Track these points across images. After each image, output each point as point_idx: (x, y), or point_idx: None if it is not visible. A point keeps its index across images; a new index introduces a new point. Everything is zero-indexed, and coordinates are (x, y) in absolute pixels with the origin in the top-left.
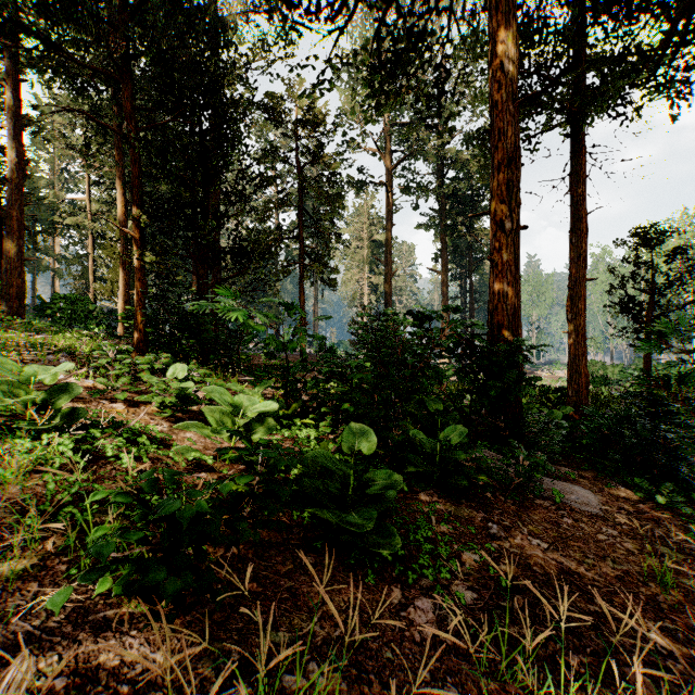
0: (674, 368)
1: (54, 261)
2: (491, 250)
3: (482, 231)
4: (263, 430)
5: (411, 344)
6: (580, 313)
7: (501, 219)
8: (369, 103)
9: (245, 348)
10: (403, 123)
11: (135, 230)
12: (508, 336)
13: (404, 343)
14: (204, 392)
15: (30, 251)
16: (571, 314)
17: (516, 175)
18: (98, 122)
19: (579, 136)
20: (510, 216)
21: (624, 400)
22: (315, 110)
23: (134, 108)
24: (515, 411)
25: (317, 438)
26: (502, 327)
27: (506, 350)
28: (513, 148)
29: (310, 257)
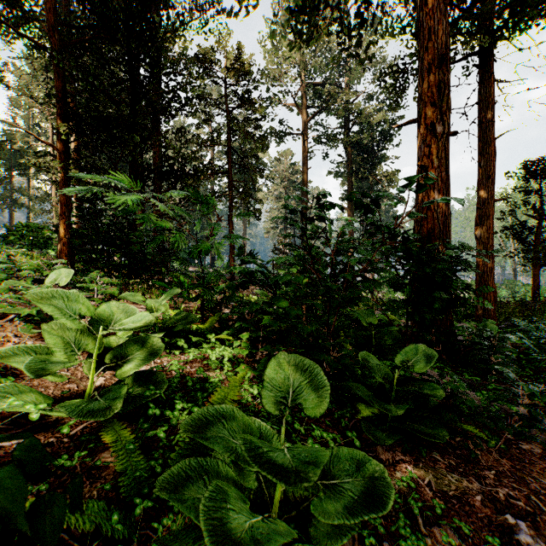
0: (542, 287)
1: (29, 200)
2: (419, 156)
3: (382, 174)
4: (141, 357)
5: (347, 244)
6: (488, 231)
7: (432, 122)
8: (291, 31)
9: (185, 270)
10: (317, 83)
11: (58, 144)
12: (439, 245)
13: (337, 245)
14: (29, 297)
15: (8, 191)
16: (480, 232)
17: (447, 76)
18: (18, 32)
19: (488, 65)
20: (441, 119)
21: (522, 313)
22: (242, 60)
23: (56, 21)
24: (446, 324)
25: (234, 357)
26: (432, 236)
27: (449, 256)
28: (443, 48)
29: (237, 190)
